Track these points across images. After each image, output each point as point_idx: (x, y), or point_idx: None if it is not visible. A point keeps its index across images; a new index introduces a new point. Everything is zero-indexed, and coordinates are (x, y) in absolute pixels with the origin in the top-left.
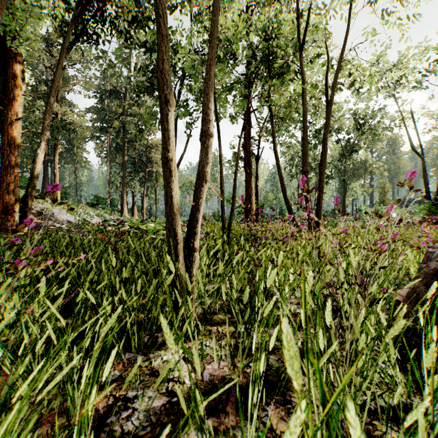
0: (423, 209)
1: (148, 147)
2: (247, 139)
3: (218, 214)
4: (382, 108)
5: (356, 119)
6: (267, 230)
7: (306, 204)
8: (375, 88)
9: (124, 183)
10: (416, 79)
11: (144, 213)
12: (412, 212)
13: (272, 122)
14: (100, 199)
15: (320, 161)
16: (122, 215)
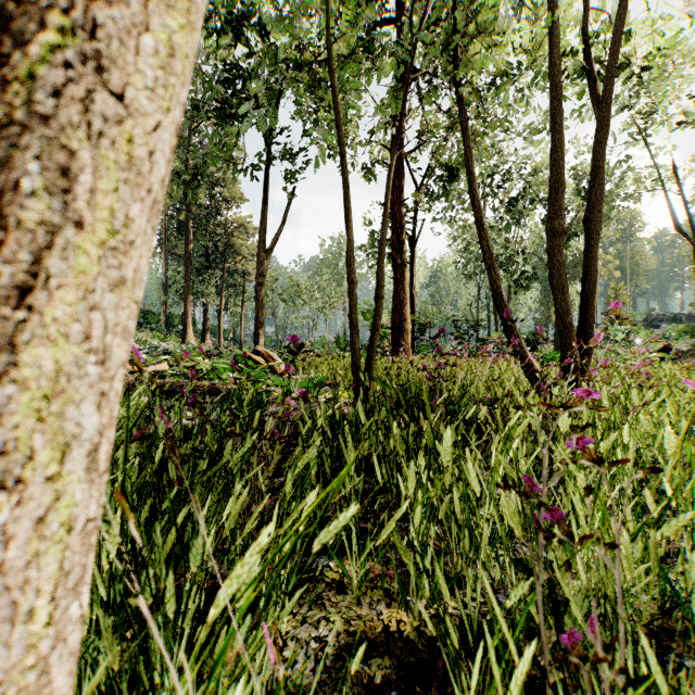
0: (683, 331)
1: (227, 228)
2: (396, 203)
3: (345, 340)
4: (622, 159)
5: (578, 178)
6: (573, 401)
7: (558, 313)
8: (688, 61)
9: (189, 287)
10: (685, 107)
11: (220, 337)
12: (666, 336)
13: (465, 127)
14: (149, 315)
15: (588, 210)
16: (185, 342)
